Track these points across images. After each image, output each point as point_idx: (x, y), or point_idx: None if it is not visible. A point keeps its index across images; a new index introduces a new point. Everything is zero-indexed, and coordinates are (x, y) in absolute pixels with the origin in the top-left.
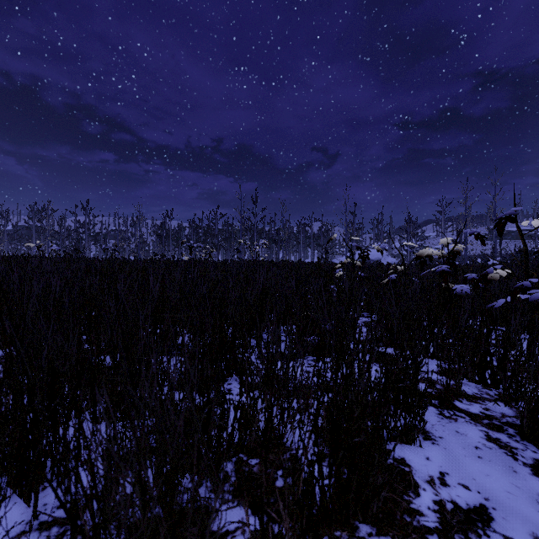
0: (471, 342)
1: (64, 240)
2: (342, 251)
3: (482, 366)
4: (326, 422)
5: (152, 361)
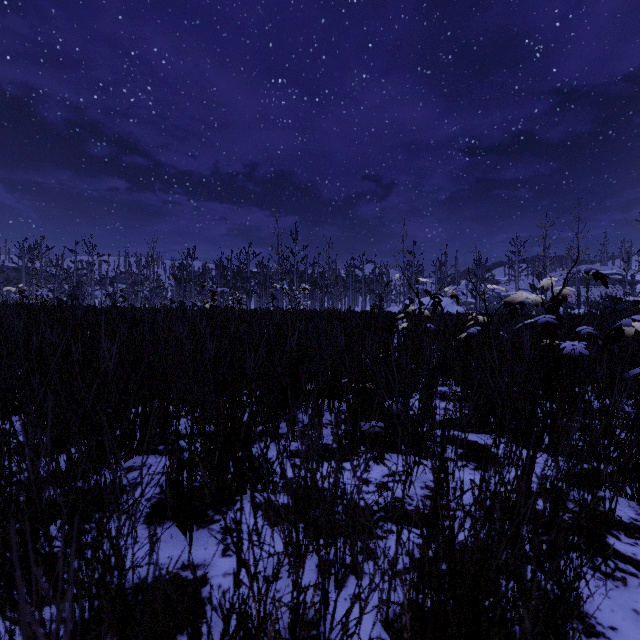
0: (635, 441)
1: (62, 284)
2: (398, 298)
3: (638, 473)
4: (409, 619)
5: (62, 508)
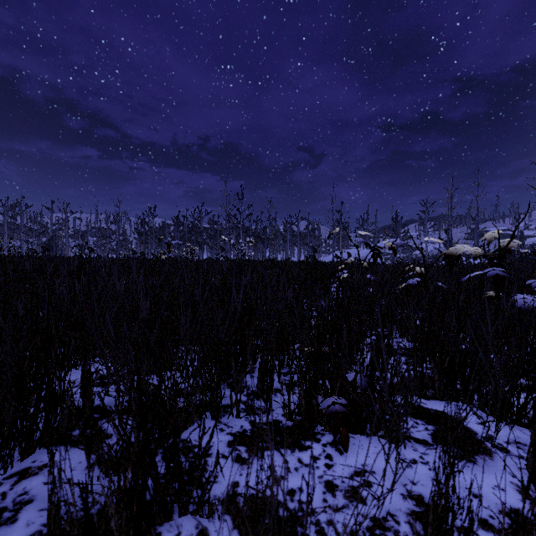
0: None
1: (40, 237)
2: (328, 250)
3: None
4: None
5: None
